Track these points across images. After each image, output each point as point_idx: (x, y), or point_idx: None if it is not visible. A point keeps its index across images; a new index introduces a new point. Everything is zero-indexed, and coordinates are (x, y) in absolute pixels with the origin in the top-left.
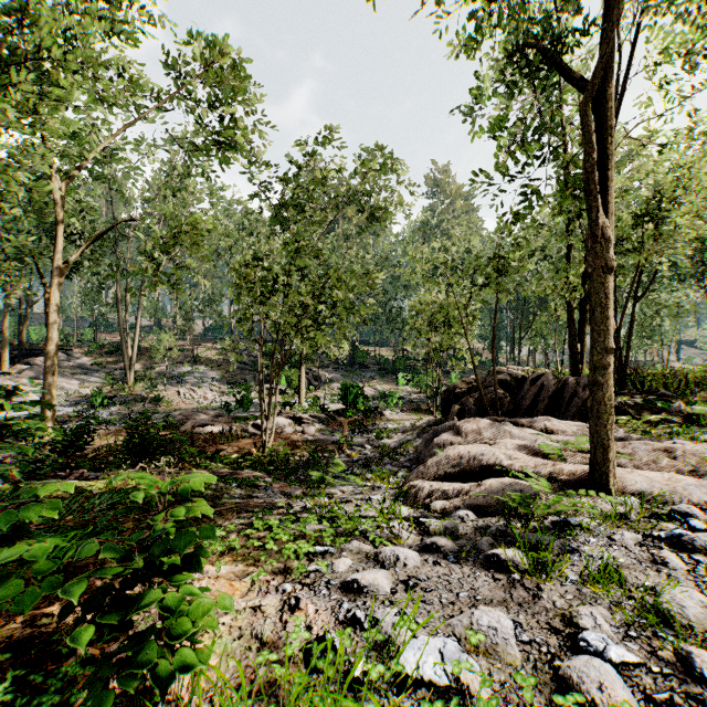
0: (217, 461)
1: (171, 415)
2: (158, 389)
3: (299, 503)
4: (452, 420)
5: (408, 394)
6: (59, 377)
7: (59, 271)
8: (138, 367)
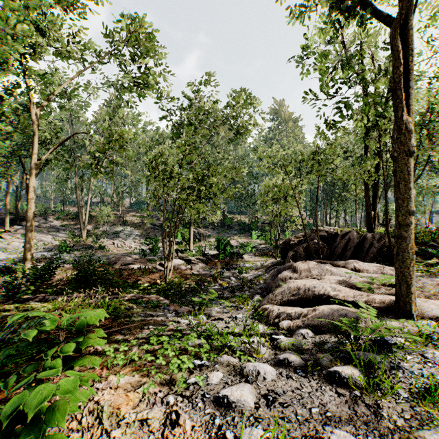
0: (135, 287)
1: (108, 258)
2: (101, 241)
3: (186, 321)
4: (288, 261)
5: (258, 245)
6: (40, 233)
7: (35, 165)
8: (89, 227)
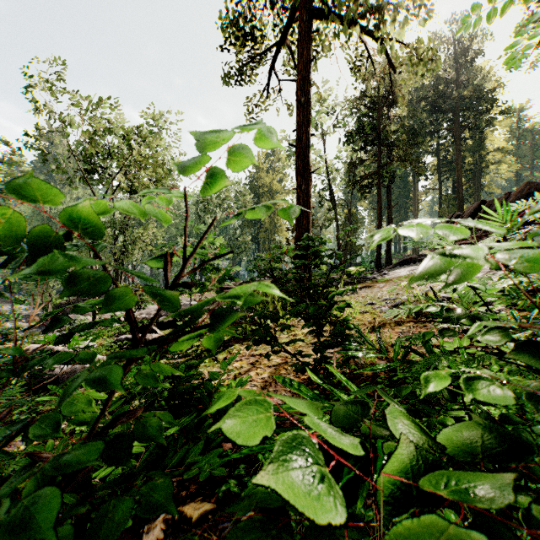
0: None
1: None
2: None
3: None
4: None
5: (25, 311)
6: None
7: None
8: None
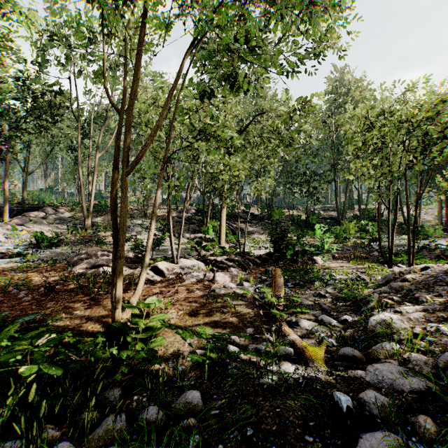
0: None
1: (77, 254)
2: (106, 234)
3: None
4: None
5: None
6: (37, 224)
7: None
8: (102, 219)
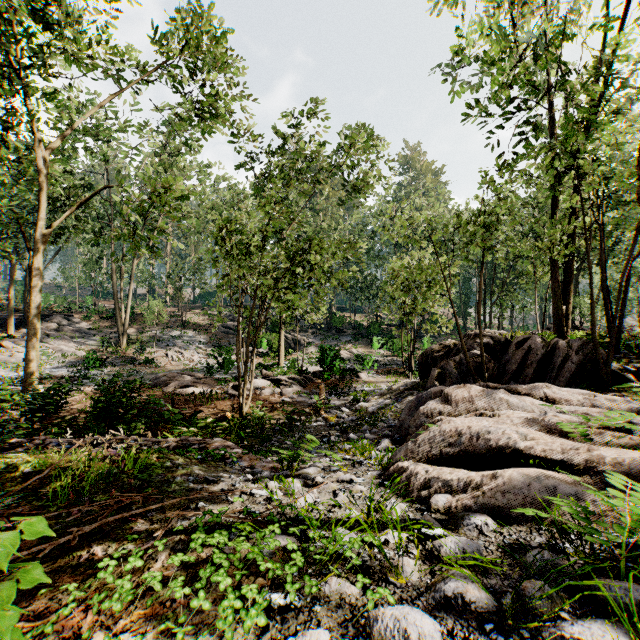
0: (193, 423)
1: (156, 377)
2: (148, 351)
3: (264, 491)
4: (432, 384)
5: (382, 357)
6: (58, 340)
7: (41, 235)
8: (132, 331)
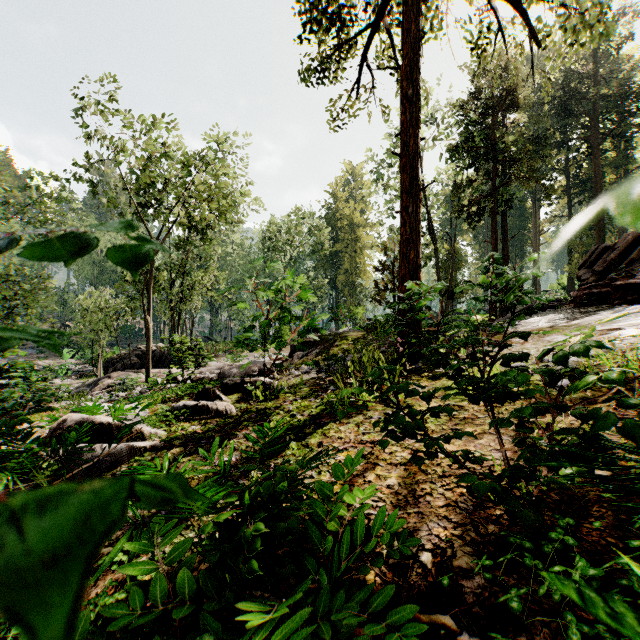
0: None
1: None
2: None
3: None
4: None
5: (74, 366)
6: None
7: None
8: None
